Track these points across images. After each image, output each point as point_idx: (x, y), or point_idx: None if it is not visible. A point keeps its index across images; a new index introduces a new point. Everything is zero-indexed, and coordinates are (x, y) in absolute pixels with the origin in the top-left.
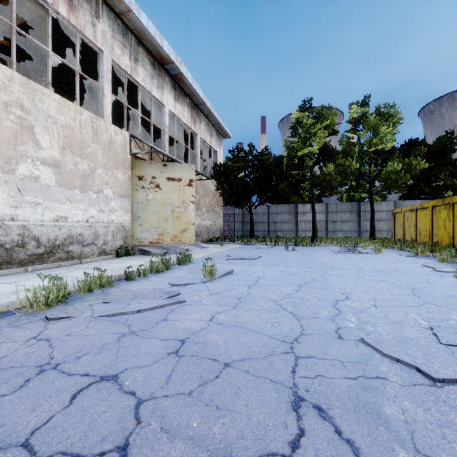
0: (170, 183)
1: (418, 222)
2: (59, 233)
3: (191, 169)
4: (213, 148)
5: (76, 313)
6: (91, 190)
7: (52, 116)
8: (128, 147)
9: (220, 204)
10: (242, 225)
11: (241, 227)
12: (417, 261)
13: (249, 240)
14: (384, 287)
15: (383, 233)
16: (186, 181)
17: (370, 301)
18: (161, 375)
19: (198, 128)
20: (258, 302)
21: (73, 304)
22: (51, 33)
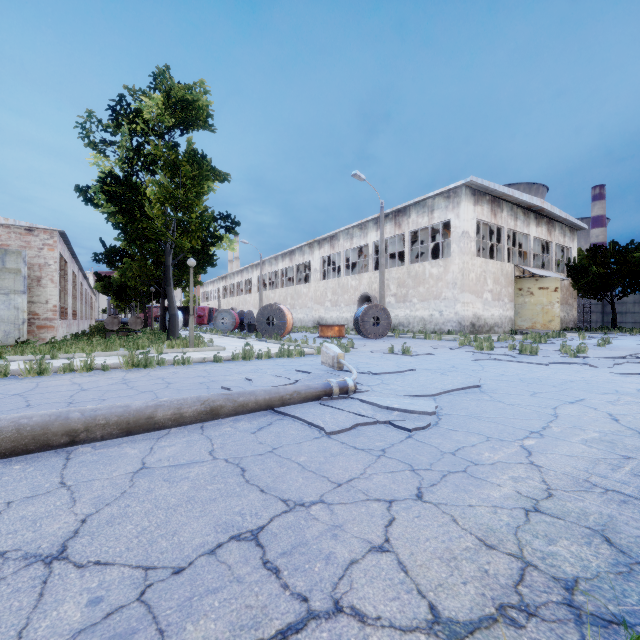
0: (540, 291)
1: None
2: (492, 322)
3: (556, 280)
4: (565, 246)
5: None
6: (500, 300)
7: (490, 270)
8: (513, 272)
9: (573, 296)
10: (601, 316)
11: (600, 318)
12: None
13: (610, 330)
14: None
15: None
16: (552, 289)
17: None
18: None
19: (553, 236)
20: None
21: None
22: None
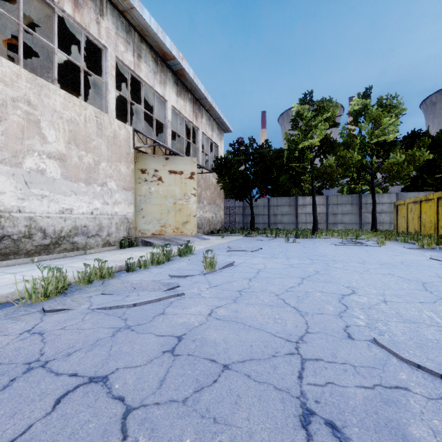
0: (172, 176)
1: (422, 214)
2: (65, 225)
3: (193, 162)
4: (214, 142)
5: (74, 305)
6: (96, 183)
7: (58, 111)
8: (132, 141)
9: (221, 197)
10: (243, 217)
11: (242, 219)
12: (423, 254)
13: (250, 232)
14: (392, 281)
15: (385, 226)
16: (188, 174)
17: (378, 296)
18: (154, 378)
19: (200, 122)
20: (259, 296)
21: (72, 295)
22: (59, 32)
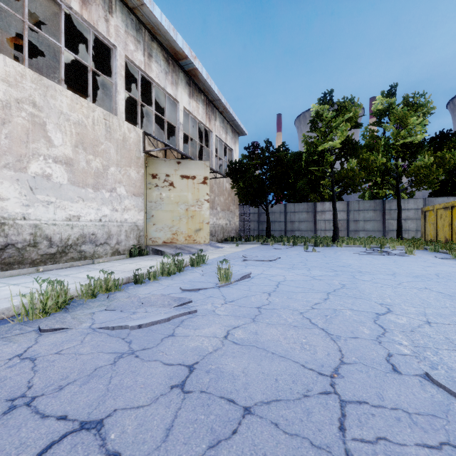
0: (184, 181)
1: (453, 221)
2: (72, 233)
3: (206, 166)
4: (228, 146)
5: (74, 324)
6: (104, 188)
7: (64, 113)
8: (142, 145)
9: (235, 203)
10: (258, 224)
11: (257, 226)
12: None
13: (265, 240)
14: (431, 297)
15: (411, 233)
16: (201, 179)
17: (419, 316)
18: (159, 425)
19: (213, 125)
20: (281, 314)
21: (74, 311)
22: (67, 33)
